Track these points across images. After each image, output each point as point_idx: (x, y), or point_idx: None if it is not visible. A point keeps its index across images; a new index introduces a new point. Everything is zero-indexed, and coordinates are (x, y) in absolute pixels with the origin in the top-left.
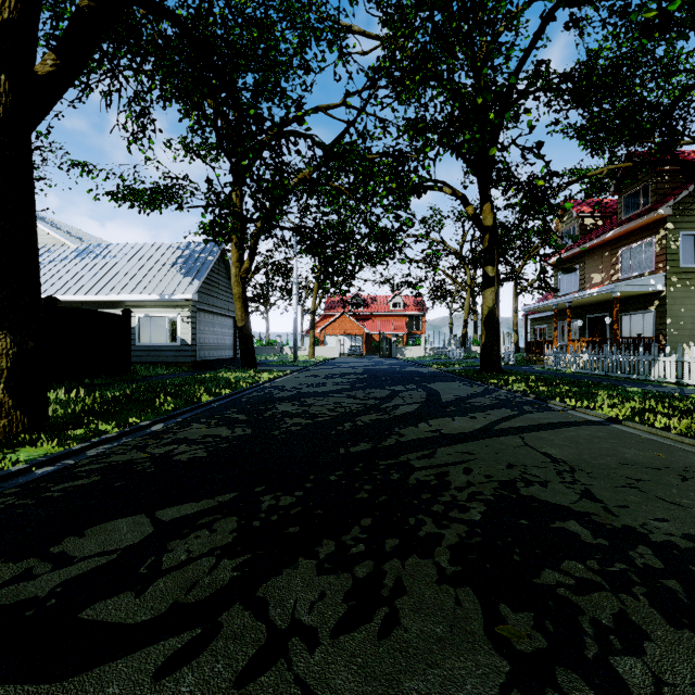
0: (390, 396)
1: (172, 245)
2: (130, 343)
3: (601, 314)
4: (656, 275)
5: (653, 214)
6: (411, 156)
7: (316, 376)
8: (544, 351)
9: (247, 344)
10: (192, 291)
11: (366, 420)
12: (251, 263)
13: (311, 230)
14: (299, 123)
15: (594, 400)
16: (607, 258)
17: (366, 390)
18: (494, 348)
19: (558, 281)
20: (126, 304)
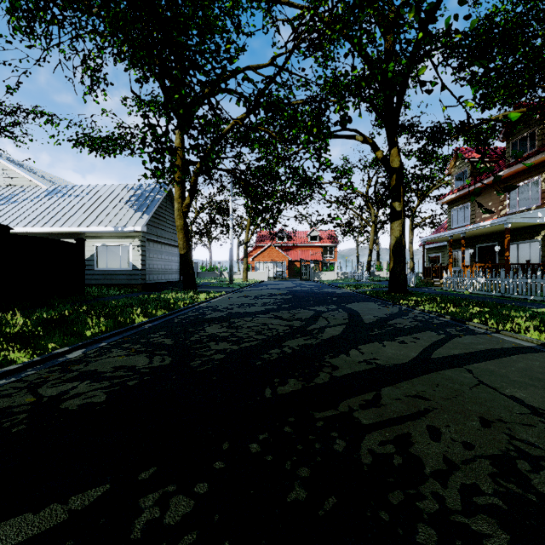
0: (314, 317)
1: (127, 186)
2: (84, 268)
3: (490, 243)
4: (543, 208)
5: (540, 156)
6: (331, 101)
7: (247, 296)
8: (440, 275)
9: (188, 269)
10: (142, 224)
11: (294, 346)
12: (191, 199)
13: (243, 172)
14: (228, 60)
15: (512, 322)
16: (496, 196)
17: (291, 310)
18: (401, 272)
19: (451, 217)
20: (86, 235)
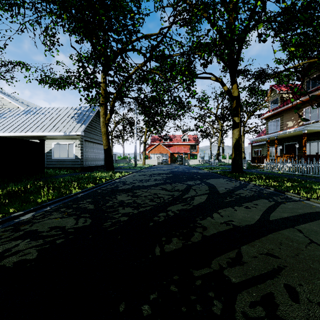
0: (187, 189)
1: (72, 108)
2: (44, 157)
3: (292, 142)
4: None
5: None
6: (197, 53)
7: (145, 175)
8: (262, 161)
9: (108, 158)
10: (81, 130)
11: (175, 210)
12: (111, 115)
13: (142, 99)
14: (132, 25)
15: (315, 192)
16: (296, 114)
17: (172, 184)
18: (239, 160)
19: (268, 126)
20: (47, 137)
